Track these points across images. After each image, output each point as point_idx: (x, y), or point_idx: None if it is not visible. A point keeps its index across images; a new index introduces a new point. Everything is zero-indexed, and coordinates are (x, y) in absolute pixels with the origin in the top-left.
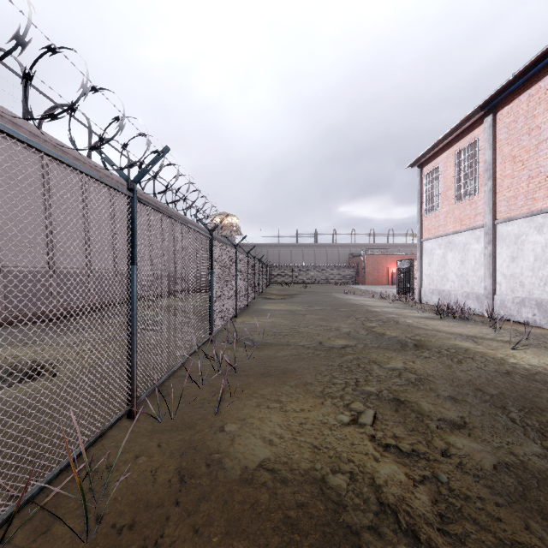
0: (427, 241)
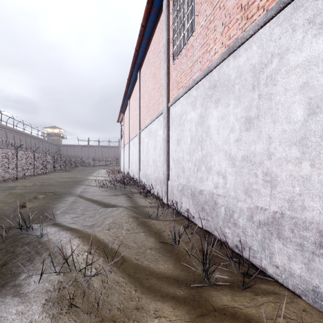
0: (121, 149)
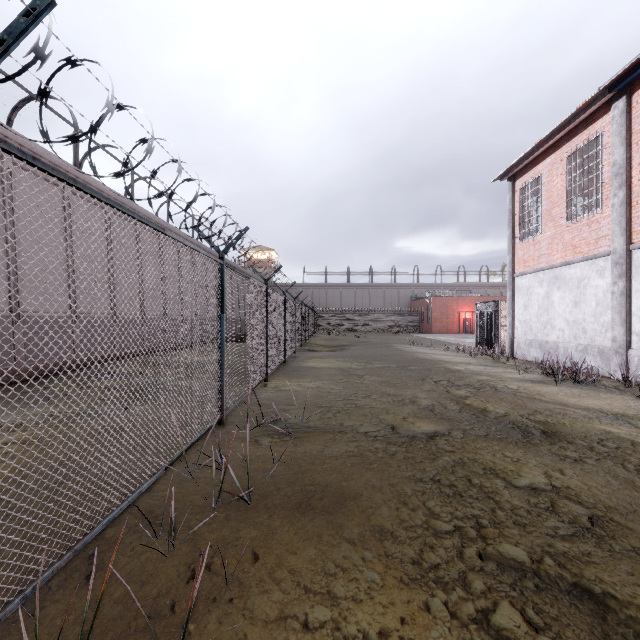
0: (522, 277)
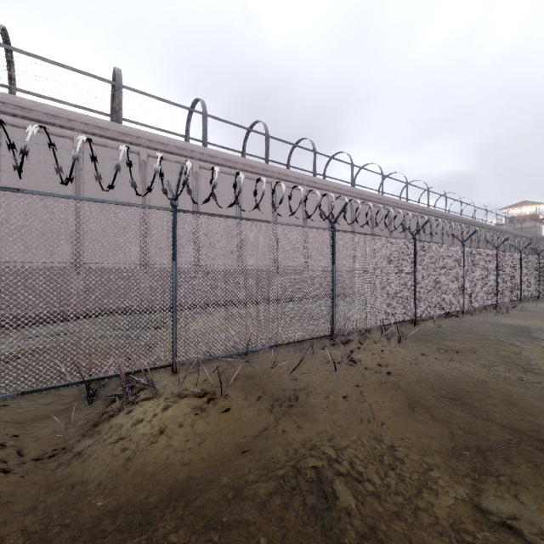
0: None
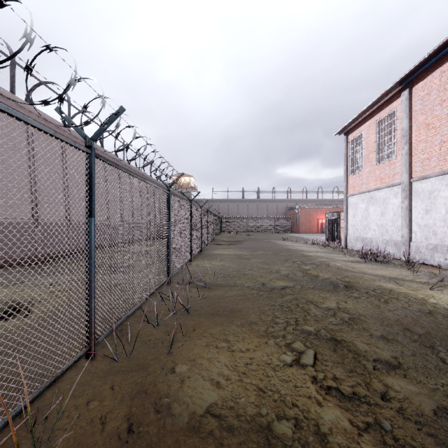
0: (352, 197)
